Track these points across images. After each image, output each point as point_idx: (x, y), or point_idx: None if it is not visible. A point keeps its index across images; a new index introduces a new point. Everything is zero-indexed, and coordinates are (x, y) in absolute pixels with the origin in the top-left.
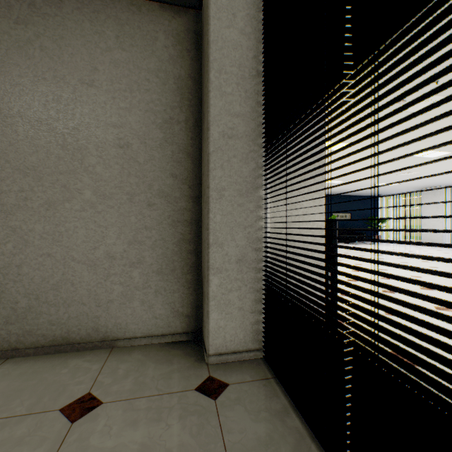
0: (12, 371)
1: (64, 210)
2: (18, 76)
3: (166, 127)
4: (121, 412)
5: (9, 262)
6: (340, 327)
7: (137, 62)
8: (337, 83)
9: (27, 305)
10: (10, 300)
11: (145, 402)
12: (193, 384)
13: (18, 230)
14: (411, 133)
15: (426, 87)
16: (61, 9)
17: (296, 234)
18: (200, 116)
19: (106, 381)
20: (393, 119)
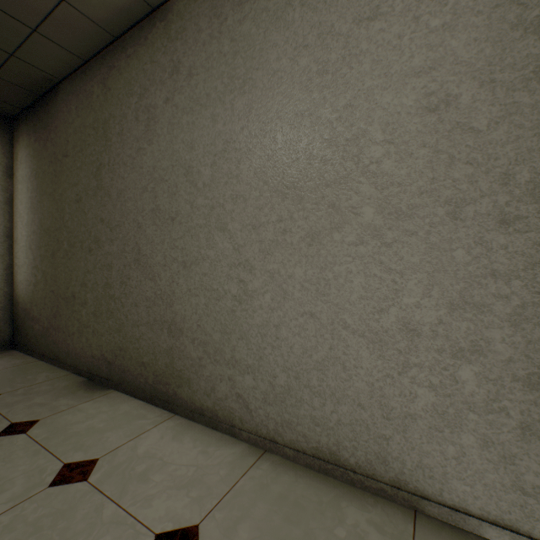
0: (270, 481)
1: (331, 244)
2: (275, 62)
3: None
4: None
5: (266, 319)
6: None
7: None
8: None
9: (286, 384)
10: (267, 371)
11: None
12: None
13: (276, 276)
14: None
15: None
16: None
17: None
18: None
19: None
20: None
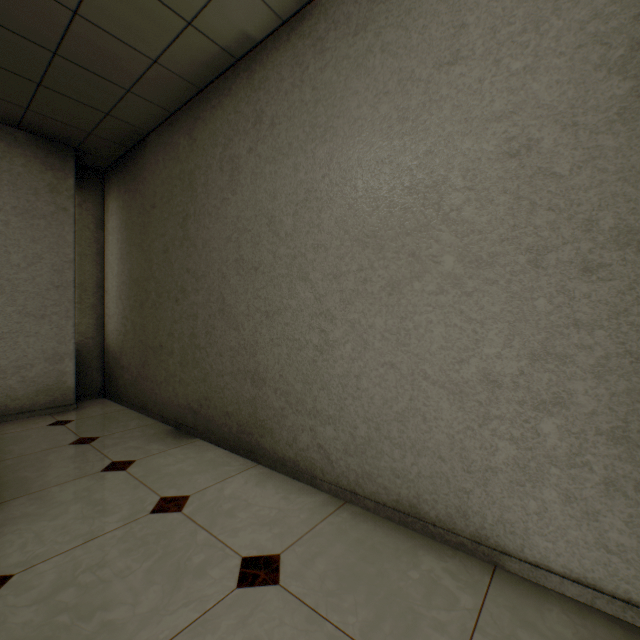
0: (348, 527)
1: (411, 293)
2: (356, 109)
3: (639, 59)
4: None
5: (347, 369)
6: None
7: None
8: None
9: (366, 435)
10: (348, 422)
11: None
12: None
13: (356, 326)
14: None
15: None
16: None
17: None
18: None
19: None
20: None
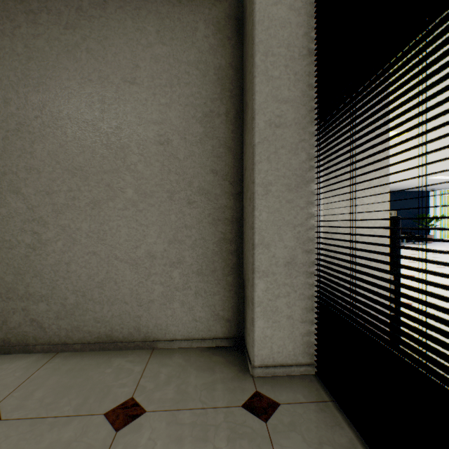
0: (61, 366)
1: (108, 208)
2: (66, 80)
3: (206, 121)
4: (164, 425)
5: (59, 259)
6: (447, 359)
7: (177, 55)
8: (439, 37)
9: (75, 301)
10: (60, 296)
11: (189, 416)
12: (239, 399)
13: (67, 229)
14: None
15: None
16: (105, 10)
17: (367, 235)
18: (241, 107)
19: (149, 385)
20: None
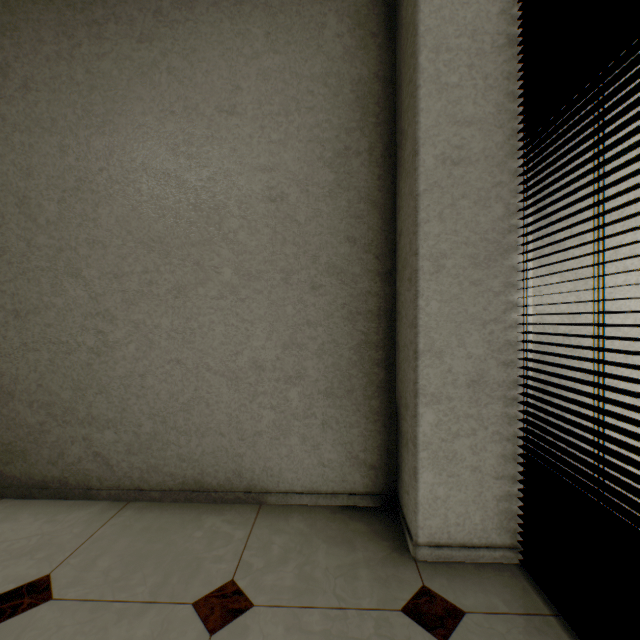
0: (134, 522)
1: (197, 297)
2: (141, 115)
3: (338, 163)
4: (282, 631)
5: (131, 369)
6: None
7: (295, 68)
8: None
9: (152, 430)
10: (132, 422)
11: (319, 620)
12: (396, 598)
13: (142, 326)
14: None
15: None
16: (192, 10)
17: (633, 339)
18: (392, 140)
19: (256, 563)
20: None
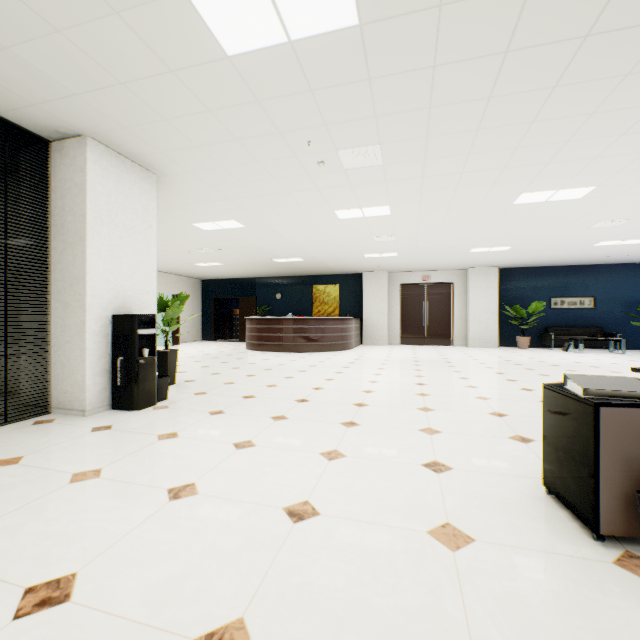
0: None
1: None
2: None
3: None
4: None
5: None
6: None
7: None
8: None
9: None
10: None
11: None
12: None
13: None
14: (434, 182)
15: (314, 148)
16: None
17: None
18: None
19: None
20: (360, 176)
